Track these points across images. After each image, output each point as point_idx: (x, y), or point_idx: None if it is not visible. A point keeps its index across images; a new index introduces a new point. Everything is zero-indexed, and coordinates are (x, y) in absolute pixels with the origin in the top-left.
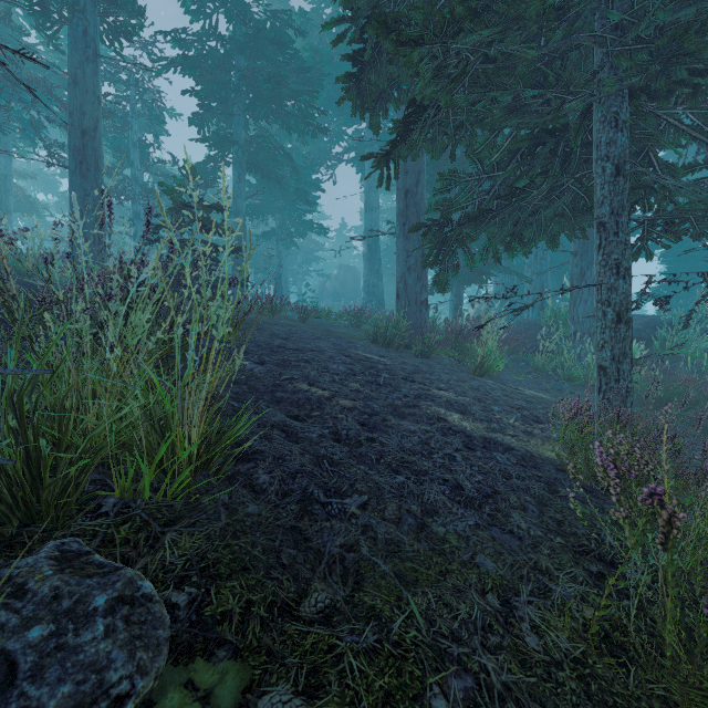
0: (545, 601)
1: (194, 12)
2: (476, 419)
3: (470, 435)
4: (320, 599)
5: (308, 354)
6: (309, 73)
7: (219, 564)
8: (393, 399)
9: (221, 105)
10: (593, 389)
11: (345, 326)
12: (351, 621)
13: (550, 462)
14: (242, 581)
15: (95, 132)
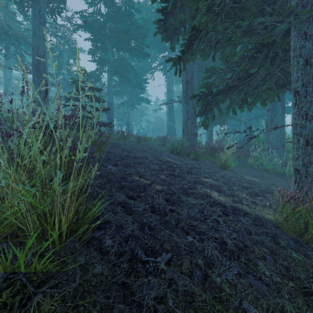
0: None
1: (89, 3)
2: (226, 195)
3: (225, 206)
4: None
5: (139, 160)
6: (141, 29)
7: None
8: (182, 184)
9: (102, 45)
10: (277, 175)
11: (158, 145)
12: None
13: (270, 222)
14: None
15: (44, 57)
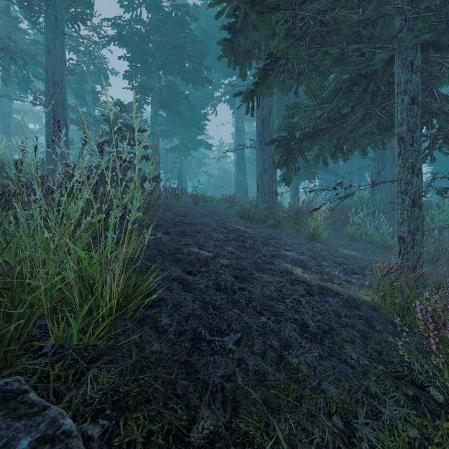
0: (378, 422)
1: (126, 6)
2: (312, 272)
3: (310, 284)
4: (205, 425)
5: (198, 227)
6: (199, 45)
7: (128, 397)
8: (256, 258)
9: (143, 66)
10: (386, 249)
11: (223, 207)
12: (230, 447)
13: (366, 304)
14: (145, 412)
15: (62, 83)
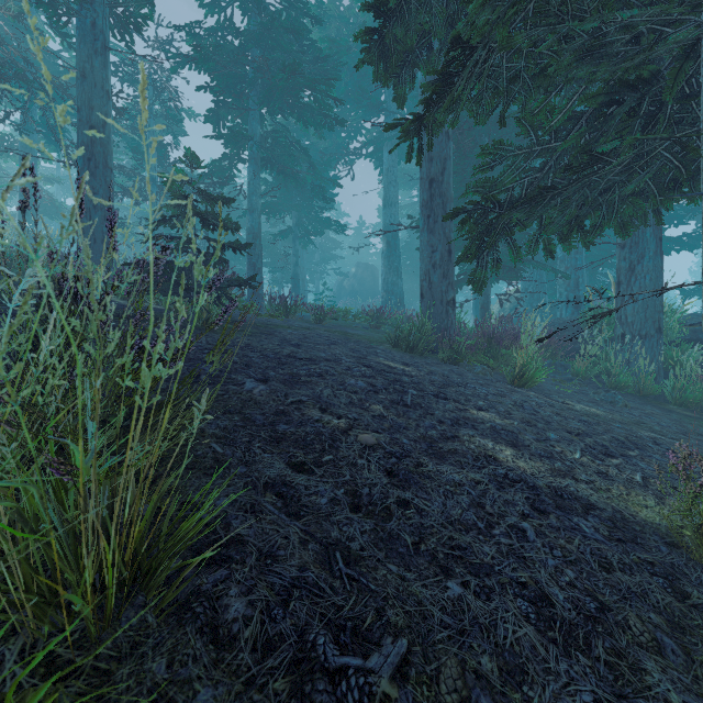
0: None
1: (208, 6)
2: (533, 456)
3: (534, 486)
4: None
5: (321, 366)
6: (326, 64)
7: None
8: (425, 429)
9: (237, 101)
10: (646, 400)
11: (364, 328)
12: None
13: (652, 531)
14: None
15: (104, 127)
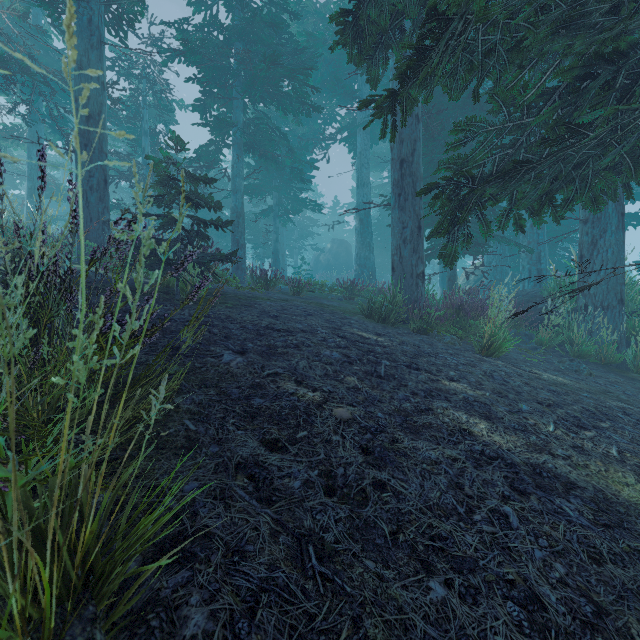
0: None
1: (196, 4)
2: (507, 429)
3: (512, 463)
4: None
5: (297, 337)
6: (303, 56)
7: None
8: (399, 401)
9: (222, 91)
10: (608, 368)
11: (338, 299)
12: None
13: (637, 513)
14: None
15: (99, 116)
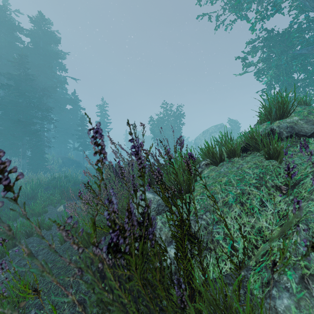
0: None
1: None
2: None
3: None
4: None
5: None
6: None
7: None
8: None
9: None
10: None
11: None
12: None
13: None
14: None
15: None
